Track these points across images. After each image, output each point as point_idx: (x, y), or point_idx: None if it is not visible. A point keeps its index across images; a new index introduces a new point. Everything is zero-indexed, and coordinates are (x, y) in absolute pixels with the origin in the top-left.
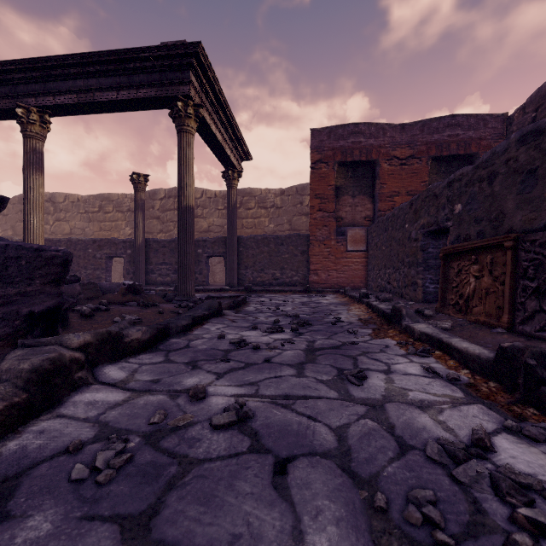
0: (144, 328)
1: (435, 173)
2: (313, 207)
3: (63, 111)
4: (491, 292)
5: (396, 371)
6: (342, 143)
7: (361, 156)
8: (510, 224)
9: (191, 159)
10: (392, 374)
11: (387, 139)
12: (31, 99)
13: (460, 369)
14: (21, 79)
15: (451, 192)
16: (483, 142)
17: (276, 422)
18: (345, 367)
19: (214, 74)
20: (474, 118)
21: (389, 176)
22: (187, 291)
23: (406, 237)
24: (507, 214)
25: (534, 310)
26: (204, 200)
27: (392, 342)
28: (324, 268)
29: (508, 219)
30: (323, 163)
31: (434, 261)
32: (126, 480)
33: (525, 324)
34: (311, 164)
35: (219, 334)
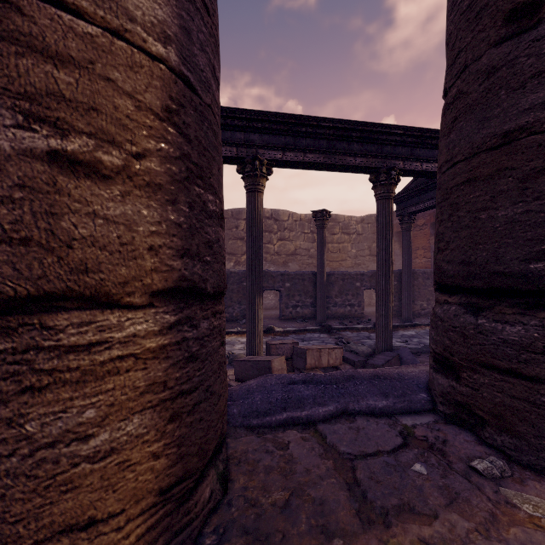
0: None
1: None
2: None
3: (411, 174)
4: None
5: None
6: None
7: None
8: None
9: None
10: None
11: None
12: (399, 162)
13: None
14: (392, 141)
15: None
16: None
17: None
18: None
19: None
20: None
21: None
22: None
23: None
24: None
25: None
26: (291, 222)
27: None
28: None
29: None
30: None
31: None
32: None
33: None
34: None
35: None
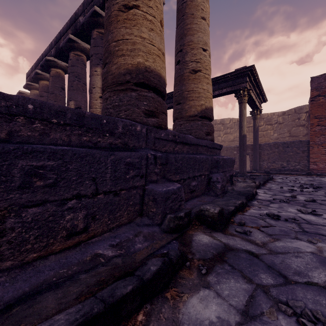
0: (257, 182)
1: None
2: (313, 124)
3: None
4: None
5: None
6: None
7: None
8: None
9: (245, 114)
10: None
11: None
12: None
13: None
14: None
15: None
16: None
17: (325, 202)
18: None
19: (256, 73)
20: None
21: None
22: (243, 172)
23: None
24: None
25: None
26: (231, 124)
27: None
28: (322, 161)
29: None
30: (321, 96)
31: None
32: (293, 203)
33: None
34: (311, 98)
35: (280, 187)
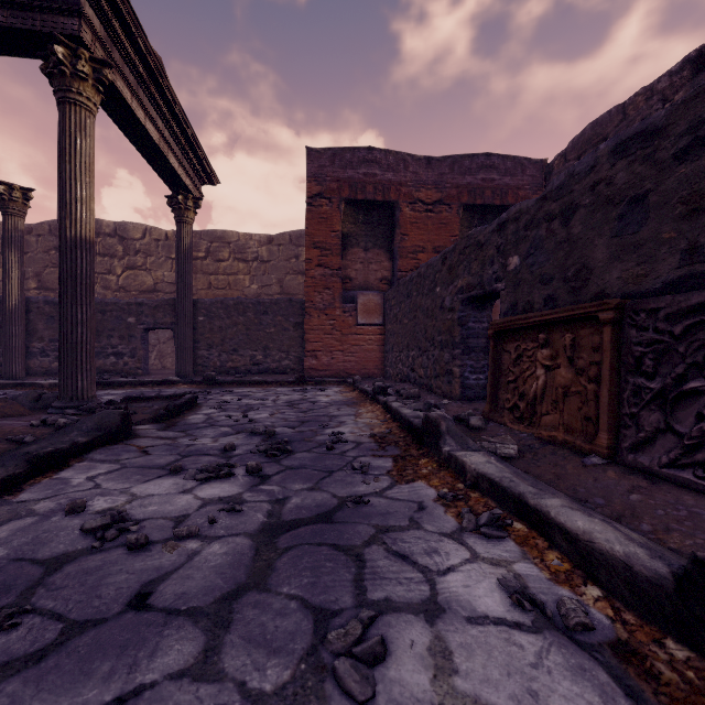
0: None
1: (467, 227)
2: (310, 261)
3: None
4: (573, 392)
5: (450, 605)
6: (351, 174)
7: (376, 194)
8: (601, 285)
9: (87, 156)
10: (444, 618)
11: (410, 175)
12: None
13: (579, 584)
14: None
15: (503, 238)
16: (521, 192)
17: None
18: (334, 600)
19: (134, 15)
20: (511, 161)
21: (412, 224)
22: (77, 390)
23: (437, 306)
24: (595, 269)
25: (656, 429)
26: (147, 242)
27: (428, 493)
28: (326, 348)
29: (596, 277)
30: (325, 198)
31: (476, 341)
32: None
33: (640, 452)
34: (308, 198)
35: (70, 504)
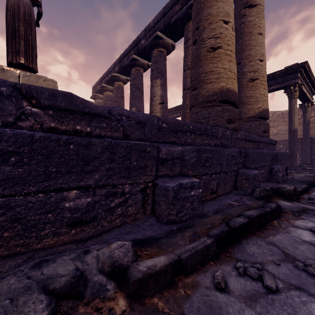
0: (314, 173)
1: None
2: None
3: None
4: None
5: None
6: None
7: None
8: None
9: (296, 109)
10: None
11: None
12: None
13: None
14: None
15: None
16: None
17: None
18: None
19: (309, 68)
20: None
21: None
22: (294, 165)
23: None
24: None
25: None
26: (274, 117)
27: None
28: None
29: None
30: None
31: None
32: None
33: None
34: None
35: None
